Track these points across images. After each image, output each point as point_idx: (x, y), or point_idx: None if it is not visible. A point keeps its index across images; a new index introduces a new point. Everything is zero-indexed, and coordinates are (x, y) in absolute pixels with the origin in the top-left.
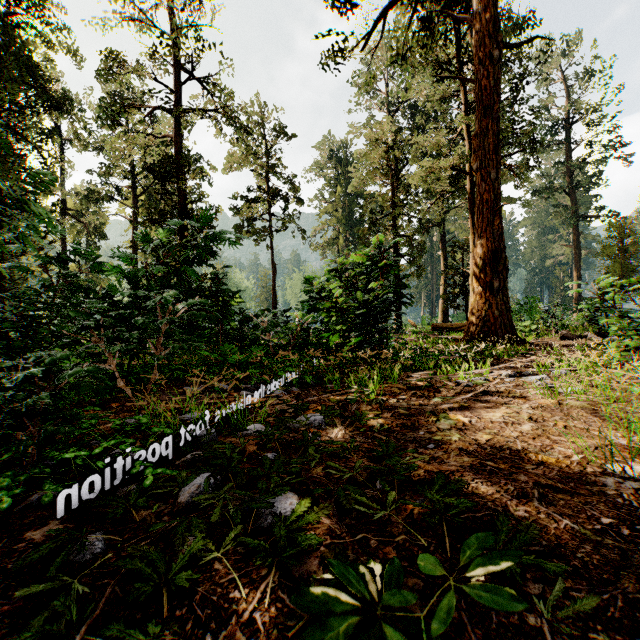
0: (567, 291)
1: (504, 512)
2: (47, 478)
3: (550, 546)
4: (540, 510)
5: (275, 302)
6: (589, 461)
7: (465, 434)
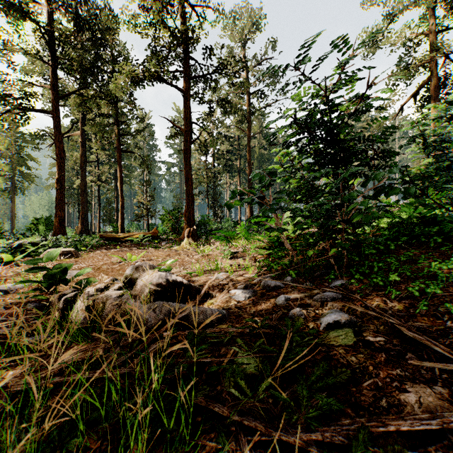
0: None
1: None
2: None
3: None
4: None
5: (13, 221)
6: None
7: None
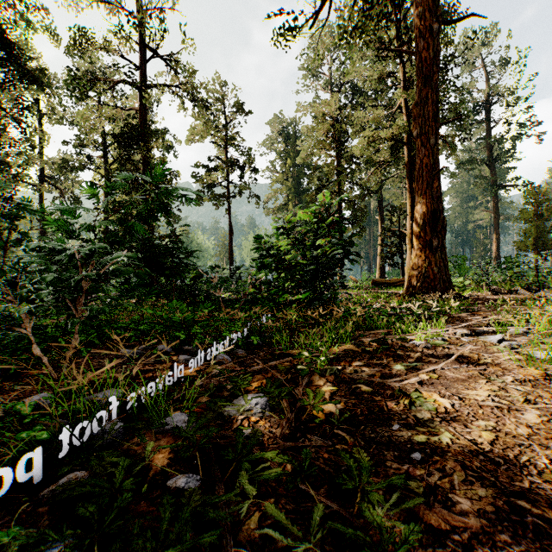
0: (486, 251)
1: None
2: None
3: None
4: None
5: (232, 260)
6: None
7: (456, 431)
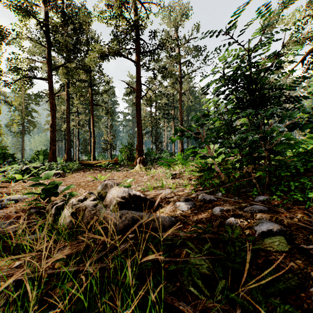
0: None
1: None
2: None
3: None
4: None
5: (23, 153)
6: None
7: None
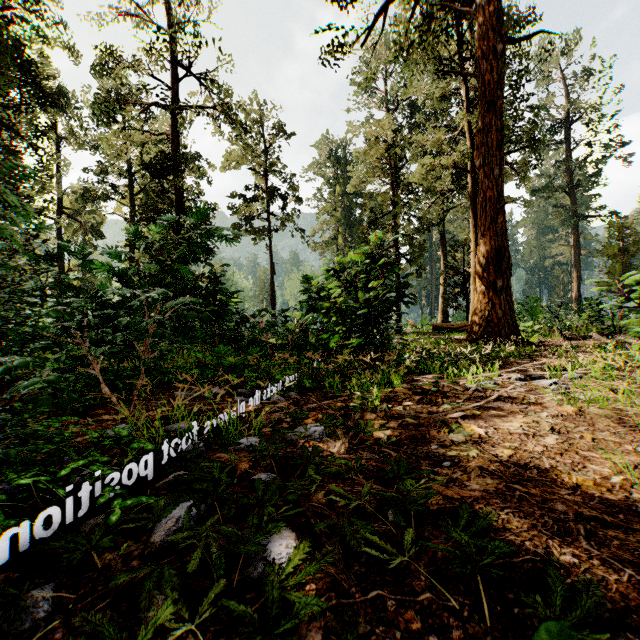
0: (566, 291)
1: (547, 556)
2: (3, 505)
3: (617, 610)
4: (591, 554)
5: (274, 302)
6: (632, 484)
7: (483, 449)
